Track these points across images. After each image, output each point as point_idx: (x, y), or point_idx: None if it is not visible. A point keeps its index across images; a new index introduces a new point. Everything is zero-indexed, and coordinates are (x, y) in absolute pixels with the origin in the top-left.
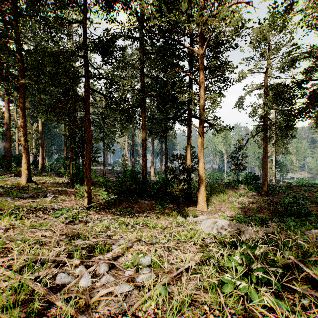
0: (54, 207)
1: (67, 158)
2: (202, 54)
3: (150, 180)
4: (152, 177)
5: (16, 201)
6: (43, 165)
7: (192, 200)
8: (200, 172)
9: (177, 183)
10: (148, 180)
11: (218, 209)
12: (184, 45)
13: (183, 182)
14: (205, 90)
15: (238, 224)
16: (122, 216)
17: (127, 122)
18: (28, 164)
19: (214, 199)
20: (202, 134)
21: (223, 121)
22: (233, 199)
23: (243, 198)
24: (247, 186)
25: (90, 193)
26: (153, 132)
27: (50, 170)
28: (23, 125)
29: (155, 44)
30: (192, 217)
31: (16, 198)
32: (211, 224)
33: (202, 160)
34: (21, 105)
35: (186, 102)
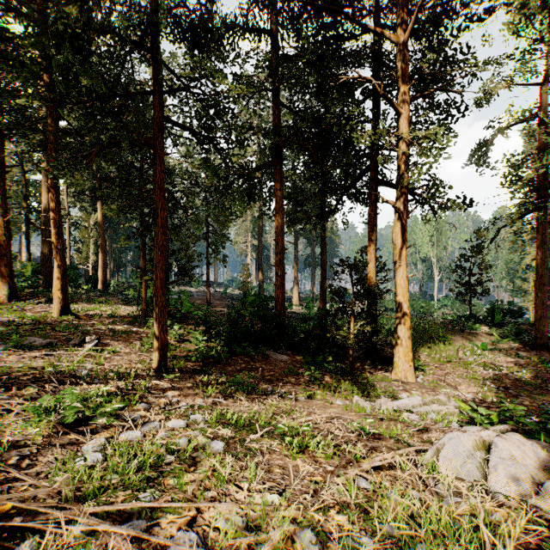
0: (82, 372)
1: (137, 269)
2: (405, 42)
3: (291, 312)
4: (295, 306)
5: (10, 355)
6: (106, 283)
7: (379, 357)
8: (399, 298)
9: (349, 321)
10: (288, 313)
11: (440, 380)
12: (365, 25)
13: (362, 319)
14: (411, 121)
15: (544, 446)
16: (228, 396)
17: (248, 203)
18: (62, 280)
19: (427, 356)
20: (404, 216)
21: (451, 188)
22: (469, 357)
23: (490, 355)
24: (495, 329)
25: (163, 339)
26: (297, 219)
27: (118, 292)
28: (54, 207)
29: (302, 30)
30: (387, 400)
31: (11, 348)
32: (472, 450)
33: (404, 273)
34: (49, 169)
35: (365, 155)
